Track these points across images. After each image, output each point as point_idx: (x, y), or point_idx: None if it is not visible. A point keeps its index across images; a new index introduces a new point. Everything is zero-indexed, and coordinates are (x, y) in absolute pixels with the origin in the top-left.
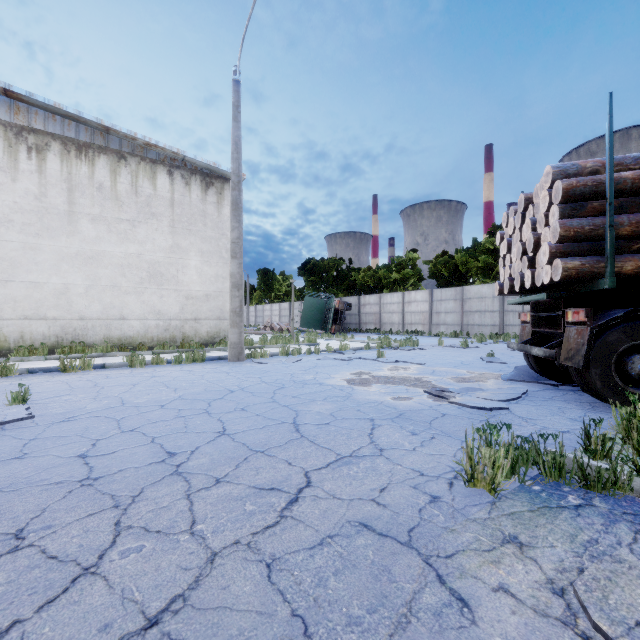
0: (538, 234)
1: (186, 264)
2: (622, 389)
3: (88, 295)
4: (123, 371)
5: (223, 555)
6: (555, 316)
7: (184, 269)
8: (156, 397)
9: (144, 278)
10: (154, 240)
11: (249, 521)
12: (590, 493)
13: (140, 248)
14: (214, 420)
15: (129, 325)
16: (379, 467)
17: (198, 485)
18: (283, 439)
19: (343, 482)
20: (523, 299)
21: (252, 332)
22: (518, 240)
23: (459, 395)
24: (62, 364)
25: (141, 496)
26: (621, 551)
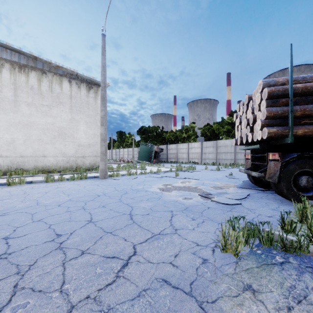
0: (255, 115)
1: (78, 128)
2: (296, 193)
3: (25, 144)
4: (42, 184)
5: (78, 307)
6: (263, 156)
7: (77, 131)
8: (57, 200)
9: (56, 135)
10: (61, 116)
11: (97, 281)
12: (287, 254)
13: (53, 120)
14: (86, 213)
15: (47, 160)
16: (174, 241)
17: (70, 256)
18: (123, 224)
19: (154, 251)
20: (247, 147)
21: (113, 163)
22: (245, 118)
23: (216, 196)
24: (8, 181)
25: (35, 265)
26: (311, 296)
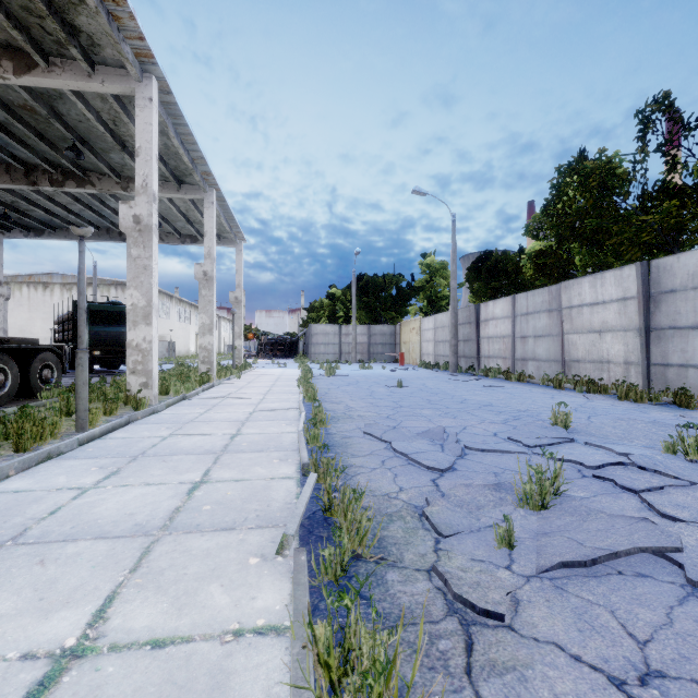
0: None
1: None
2: None
3: None
4: None
5: None
6: None
7: None
8: None
9: None
10: None
11: None
12: None
13: None
14: None
15: None
16: None
17: None
18: None
19: None
20: None
21: None
22: None
23: None
24: None
25: None
26: None
